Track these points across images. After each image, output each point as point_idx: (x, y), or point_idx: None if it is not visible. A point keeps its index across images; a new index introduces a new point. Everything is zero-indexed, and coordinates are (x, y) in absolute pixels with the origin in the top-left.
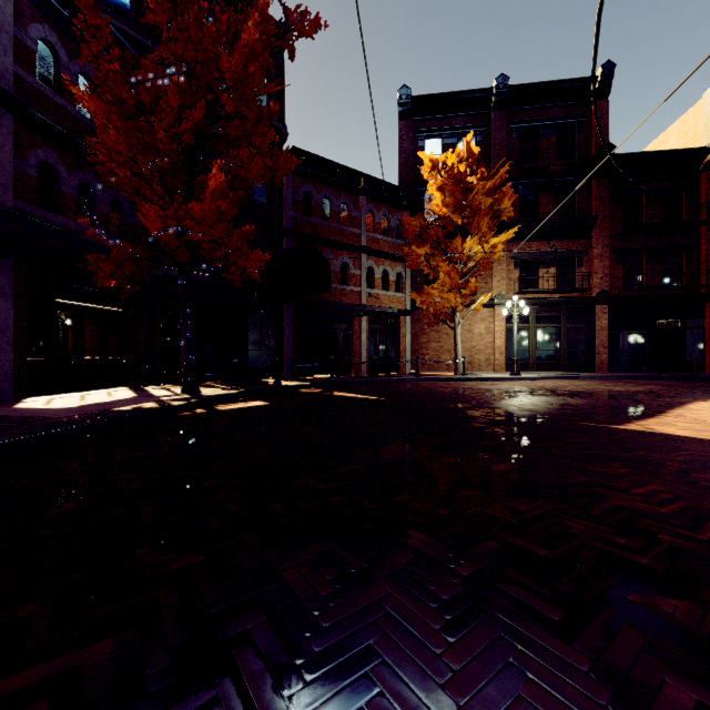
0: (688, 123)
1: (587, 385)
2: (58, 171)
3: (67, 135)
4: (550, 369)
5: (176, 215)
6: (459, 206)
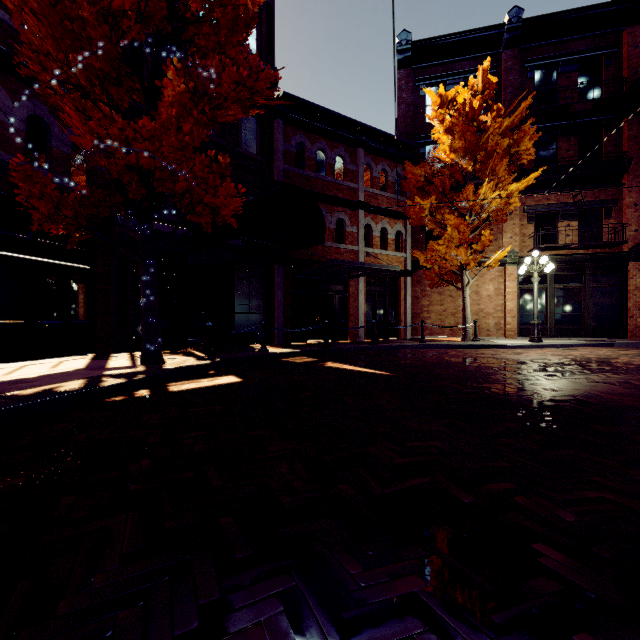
0: None
1: None
2: None
3: (6, 53)
4: (572, 335)
5: (123, 136)
6: (471, 150)
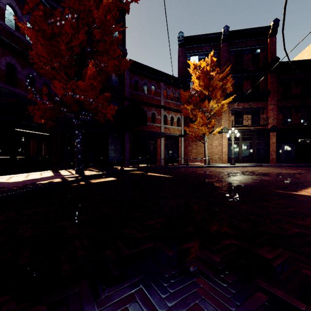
0: None
1: (268, 169)
2: (16, 67)
3: (20, 50)
4: (248, 162)
5: (72, 88)
6: (207, 86)
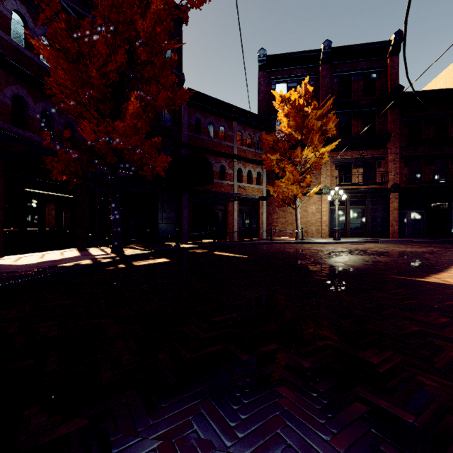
0: (452, 72)
1: (387, 247)
2: (26, 101)
3: (32, 77)
4: (359, 236)
5: (106, 130)
6: (299, 127)
